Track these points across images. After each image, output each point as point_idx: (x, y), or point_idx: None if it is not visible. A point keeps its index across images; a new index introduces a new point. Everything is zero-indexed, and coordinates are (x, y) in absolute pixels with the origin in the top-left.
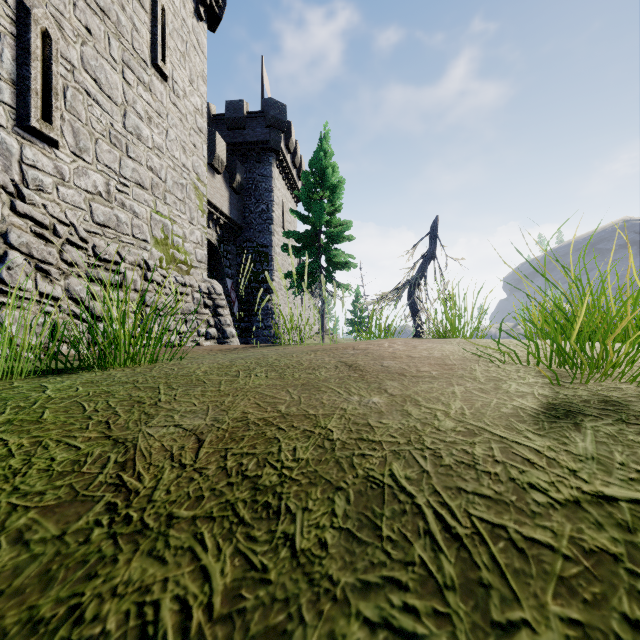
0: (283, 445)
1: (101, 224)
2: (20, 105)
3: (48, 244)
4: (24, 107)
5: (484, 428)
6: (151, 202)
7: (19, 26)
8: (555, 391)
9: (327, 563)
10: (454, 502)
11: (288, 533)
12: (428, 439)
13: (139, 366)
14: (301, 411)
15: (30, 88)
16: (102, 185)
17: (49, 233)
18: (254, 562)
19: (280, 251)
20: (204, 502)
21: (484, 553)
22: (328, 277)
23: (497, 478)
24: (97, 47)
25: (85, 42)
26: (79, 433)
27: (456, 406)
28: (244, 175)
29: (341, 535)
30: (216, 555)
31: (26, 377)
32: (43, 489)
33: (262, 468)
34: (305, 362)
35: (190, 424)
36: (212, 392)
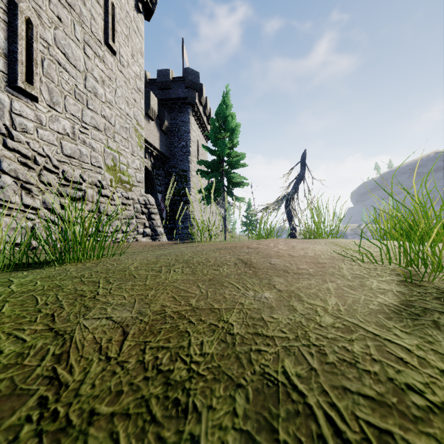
0: (192, 339)
1: (68, 156)
2: (10, 71)
3: (30, 170)
4: (13, 73)
5: (358, 325)
6: (104, 140)
7: (9, 15)
8: (409, 288)
9: None
10: (341, 402)
11: (194, 434)
12: (313, 335)
13: (89, 261)
14: (208, 305)
15: (17, 59)
16: (69, 128)
17: (31, 162)
18: None
19: (195, 174)
20: (123, 397)
21: None
22: (229, 192)
23: (377, 377)
24: (66, 31)
25: (57, 27)
26: (28, 326)
27: (332, 302)
28: (170, 121)
29: (242, 437)
30: None
31: (2, 271)
32: None
33: (174, 362)
34: (212, 259)
35: (119, 316)
36: (139, 286)
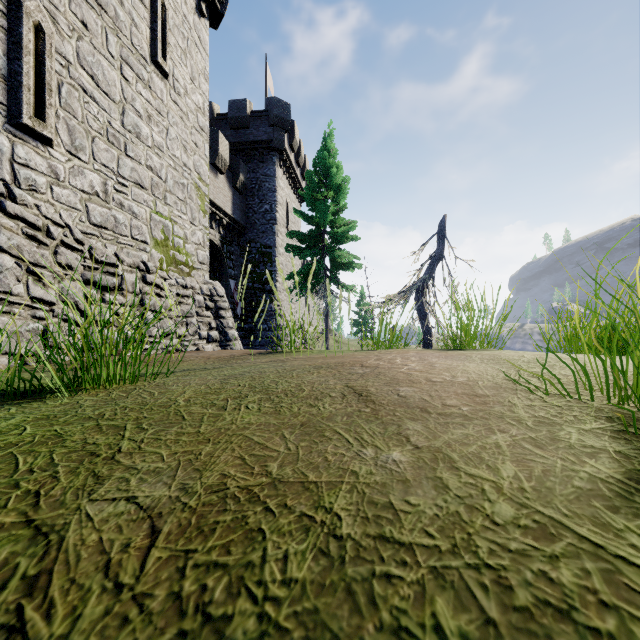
0: (269, 547)
1: (98, 225)
2: (11, 101)
3: (41, 246)
4: (15, 104)
5: (561, 522)
6: (151, 202)
7: (10, 19)
8: (635, 446)
9: None
10: None
11: None
12: (482, 543)
13: (118, 387)
14: (298, 475)
15: (22, 84)
16: (99, 185)
17: (42, 235)
18: None
19: (284, 251)
20: None
21: None
22: (332, 278)
23: None
24: (94, 42)
25: (81, 37)
26: None
27: (508, 472)
28: (247, 175)
29: None
30: None
31: None
32: None
33: (235, 598)
34: (306, 386)
35: (148, 495)
36: (189, 435)
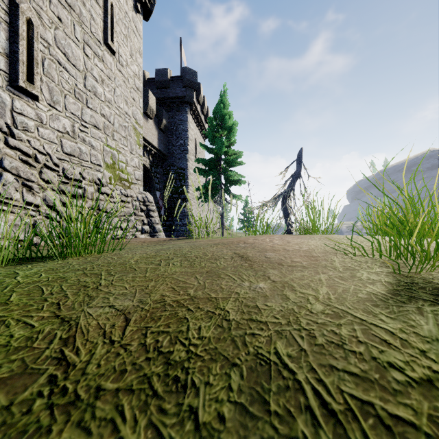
0: (191, 324)
1: (68, 154)
2: (11, 71)
3: (31, 168)
4: (14, 72)
5: (347, 311)
6: (103, 138)
7: (11, 16)
8: (397, 279)
9: (224, 436)
10: (328, 378)
11: (193, 406)
12: (303, 320)
13: (90, 255)
14: (205, 294)
15: (18, 59)
16: (69, 127)
17: (32, 160)
18: (164, 434)
19: (193, 172)
20: (126, 375)
21: (356, 429)
22: (226, 190)
23: (361, 357)
24: (66, 31)
25: (57, 27)
26: (35, 313)
27: (323, 291)
28: (168, 120)
29: (236, 409)
30: (133, 426)
31: (6, 265)
32: (0, 362)
33: (174, 345)
34: (209, 253)
35: (121, 305)
36: (140, 278)
